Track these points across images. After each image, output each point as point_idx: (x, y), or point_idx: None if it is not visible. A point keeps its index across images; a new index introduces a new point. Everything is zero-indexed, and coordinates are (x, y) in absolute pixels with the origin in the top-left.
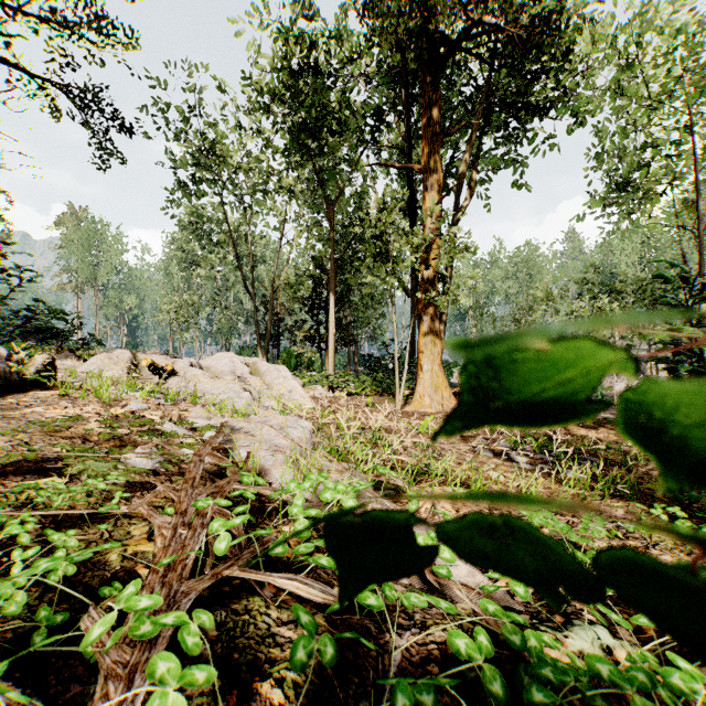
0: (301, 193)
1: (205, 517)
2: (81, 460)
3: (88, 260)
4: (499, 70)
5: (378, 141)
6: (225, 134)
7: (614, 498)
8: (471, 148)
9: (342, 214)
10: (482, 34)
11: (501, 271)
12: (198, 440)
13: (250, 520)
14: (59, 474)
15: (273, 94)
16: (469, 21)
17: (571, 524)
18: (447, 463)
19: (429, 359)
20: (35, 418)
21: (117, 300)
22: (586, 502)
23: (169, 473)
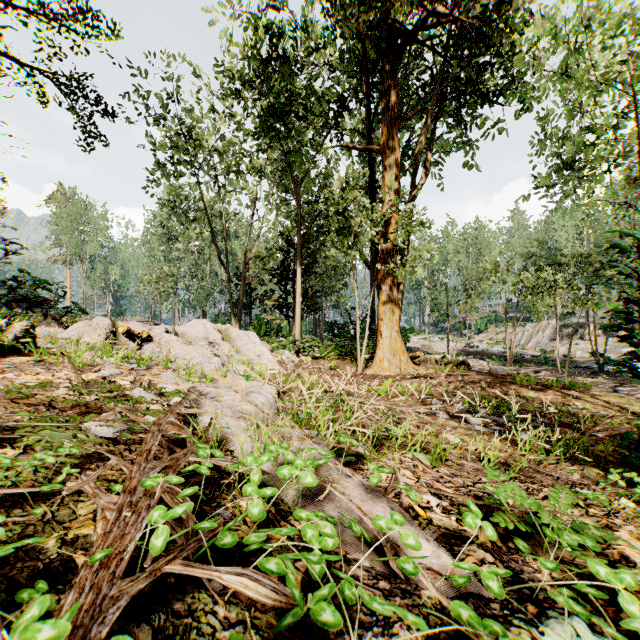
0: (271, 174)
1: (153, 498)
2: (36, 430)
3: (77, 235)
4: (452, 59)
5: (341, 126)
6: (201, 119)
7: (568, 461)
8: (427, 131)
9: (308, 193)
10: (437, 24)
11: (453, 246)
12: (164, 406)
13: (207, 493)
14: (13, 445)
15: (243, 81)
16: (425, 11)
17: (531, 491)
18: (407, 429)
19: (388, 325)
20: (5, 384)
21: (103, 272)
22: (542, 466)
23: (130, 442)
